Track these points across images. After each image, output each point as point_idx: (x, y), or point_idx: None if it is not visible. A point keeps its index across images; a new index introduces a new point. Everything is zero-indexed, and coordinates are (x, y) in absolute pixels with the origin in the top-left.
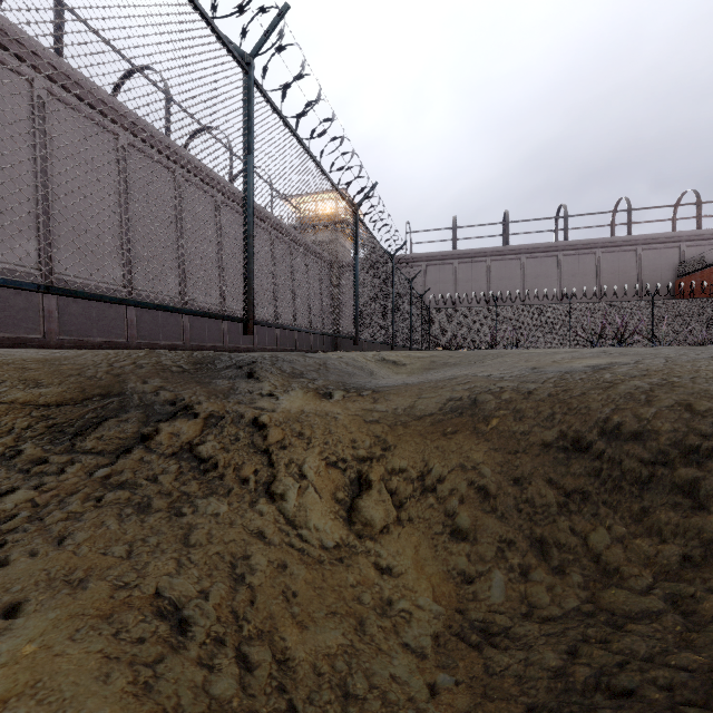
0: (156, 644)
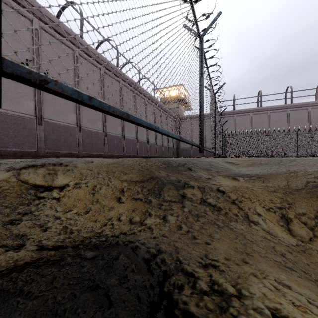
0: (307, 279)
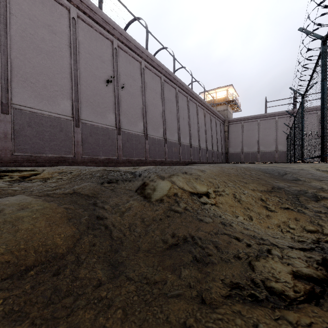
0: None
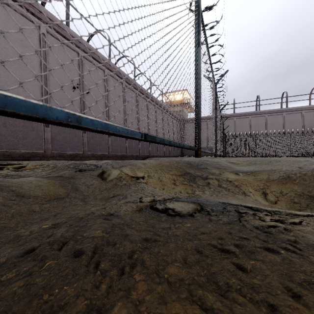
0: None
